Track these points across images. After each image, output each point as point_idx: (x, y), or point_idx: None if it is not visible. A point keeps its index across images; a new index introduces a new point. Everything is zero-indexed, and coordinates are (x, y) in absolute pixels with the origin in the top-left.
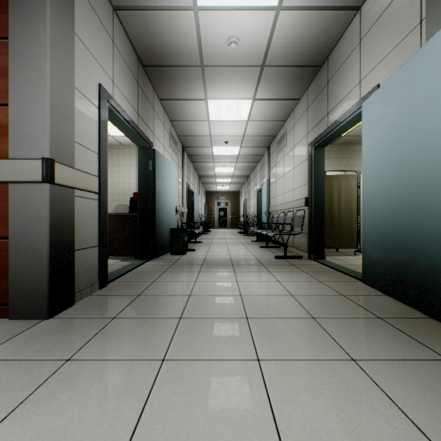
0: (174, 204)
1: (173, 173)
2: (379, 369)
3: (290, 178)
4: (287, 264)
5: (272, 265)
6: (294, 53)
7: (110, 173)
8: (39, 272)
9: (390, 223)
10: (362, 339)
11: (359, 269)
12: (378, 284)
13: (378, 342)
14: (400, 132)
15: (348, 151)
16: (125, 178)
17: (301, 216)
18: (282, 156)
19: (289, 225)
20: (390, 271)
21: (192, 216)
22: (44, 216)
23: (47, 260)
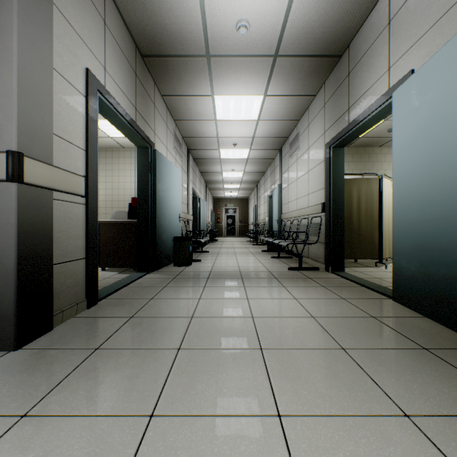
0: (178, 211)
1: (176, 176)
2: (446, 433)
3: (304, 182)
4: (303, 278)
5: (286, 278)
6: (311, 40)
7: (110, 177)
8: (4, 292)
9: (431, 232)
10: (410, 381)
11: (384, 283)
12: (414, 303)
13: (433, 386)
14: (445, 122)
15: (365, 154)
16: (125, 182)
17: (317, 223)
18: (296, 158)
19: (304, 234)
20: (431, 289)
21: (198, 223)
22: (10, 222)
23: (13, 278)
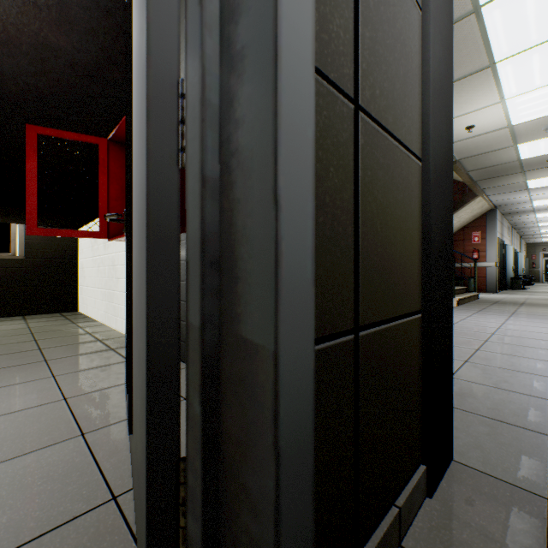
0: (511, 266)
1: (511, 250)
2: None
3: None
4: None
5: None
6: None
7: None
8: (493, 284)
9: None
10: None
11: None
12: None
13: None
14: None
15: None
16: None
17: None
18: None
19: None
20: None
21: (515, 270)
22: (494, 273)
23: (495, 282)
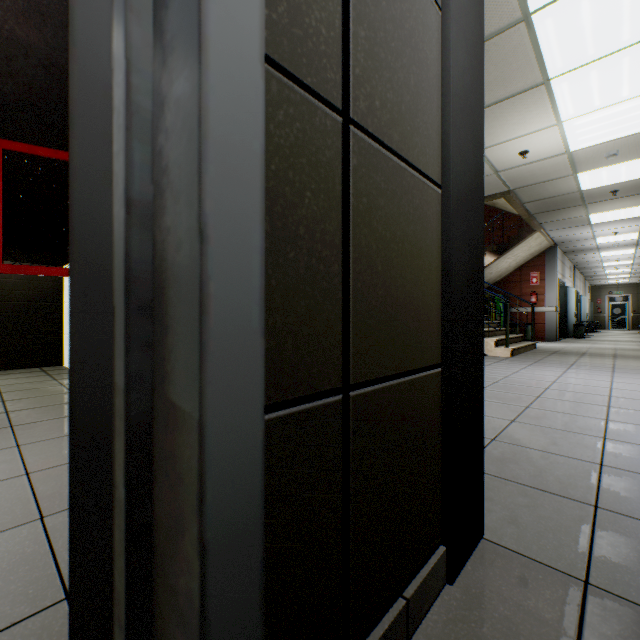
0: (573, 311)
1: (573, 293)
2: None
3: None
4: None
5: None
6: None
7: None
8: (553, 331)
9: None
10: None
11: None
12: None
13: None
14: None
15: None
16: None
17: None
18: None
19: None
20: None
21: (578, 316)
22: (554, 319)
23: (555, 329)
